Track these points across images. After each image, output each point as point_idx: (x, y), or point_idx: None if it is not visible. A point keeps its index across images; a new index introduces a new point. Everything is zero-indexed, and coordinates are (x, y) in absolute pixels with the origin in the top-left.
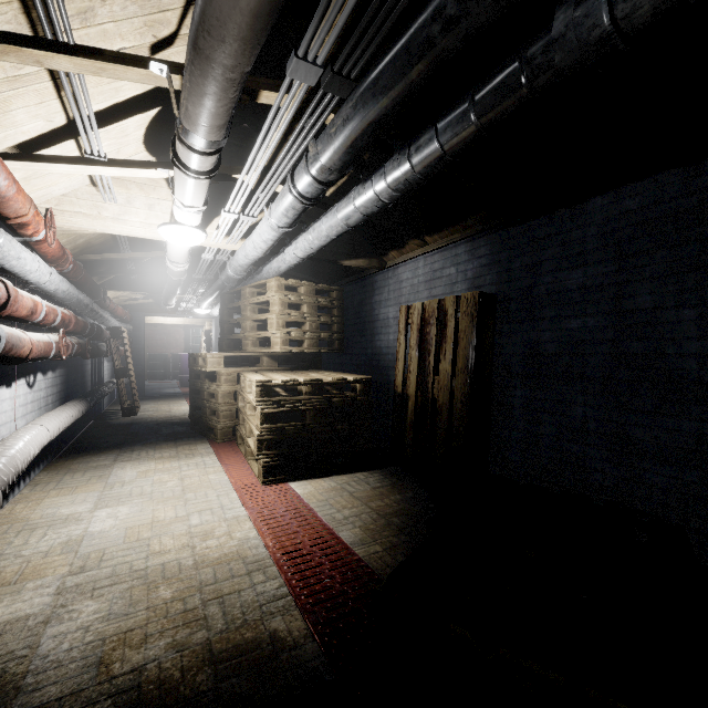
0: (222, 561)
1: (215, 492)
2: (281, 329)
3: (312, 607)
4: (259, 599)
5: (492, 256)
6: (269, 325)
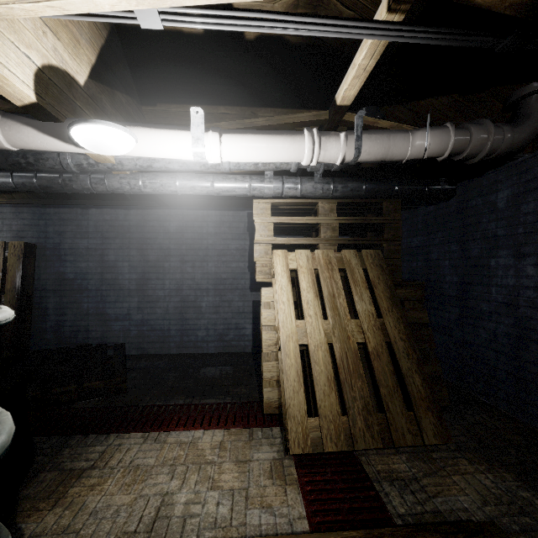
0: None
1: None
2: None
3: None
4: None
5: (34, 220)
6: None
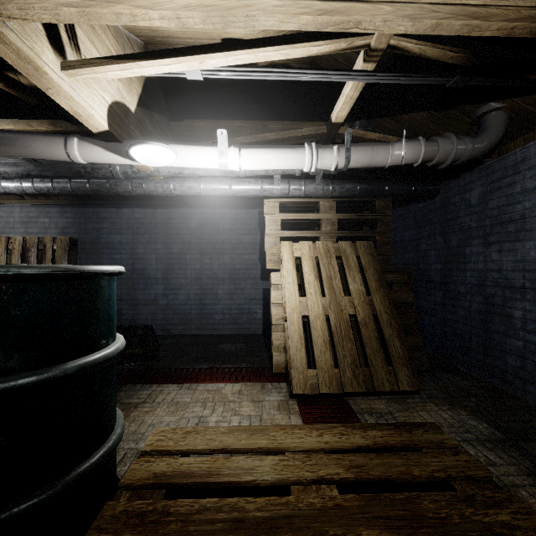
0: None
1: None
2: None
3: None
4: None
5: (76, 219)
6: None
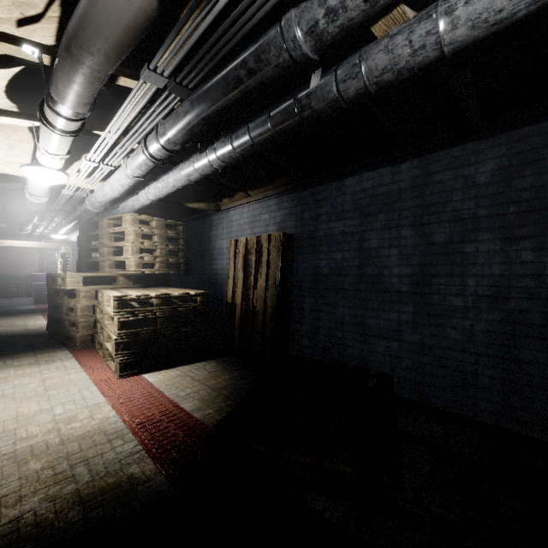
0: (86, 436)
1: (76, 388)
2: (135, 254)
3: (161, 455)
4: (118, 456)
5: (292, 208)
6: (125, 251)
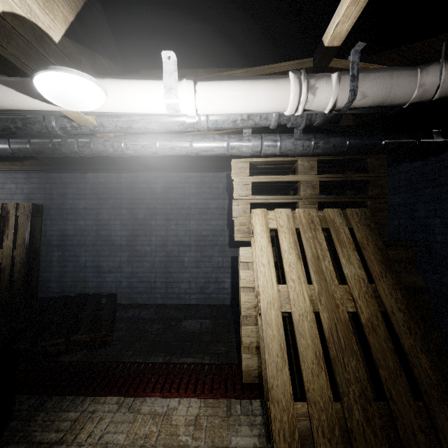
0: None
1: None
2: None
3: None
4: None
5: (41, 184)
6: None
